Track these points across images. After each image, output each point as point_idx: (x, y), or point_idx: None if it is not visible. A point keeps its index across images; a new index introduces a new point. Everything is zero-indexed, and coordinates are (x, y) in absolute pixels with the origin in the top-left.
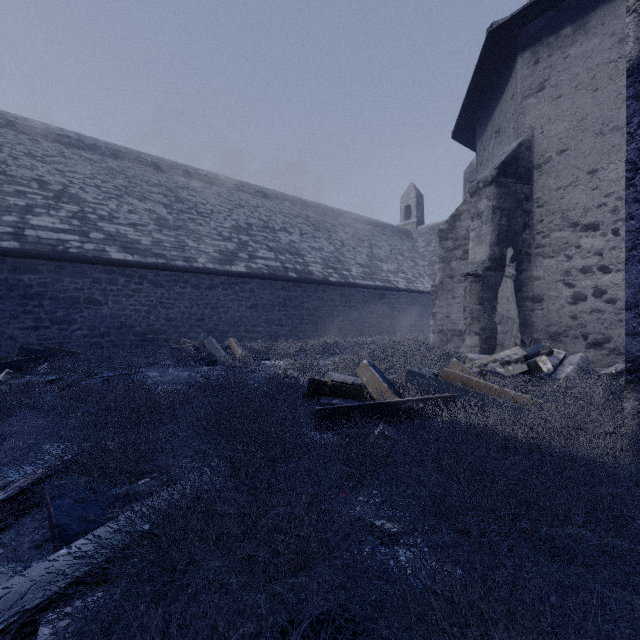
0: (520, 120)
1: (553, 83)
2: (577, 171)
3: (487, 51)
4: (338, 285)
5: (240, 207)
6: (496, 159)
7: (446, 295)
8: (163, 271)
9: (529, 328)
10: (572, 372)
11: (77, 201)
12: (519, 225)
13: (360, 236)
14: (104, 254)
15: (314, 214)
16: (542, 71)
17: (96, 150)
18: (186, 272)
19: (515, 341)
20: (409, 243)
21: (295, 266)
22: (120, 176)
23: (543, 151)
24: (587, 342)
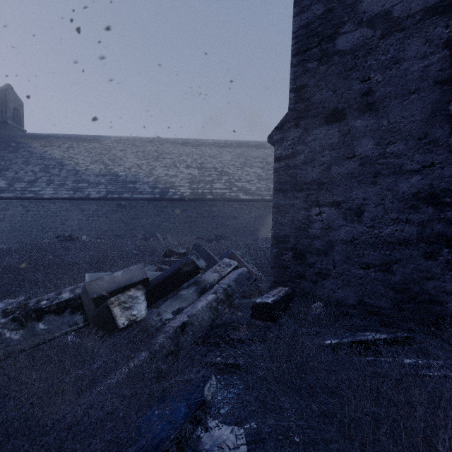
0: None
1: None
2: None
3: None
4: None
5: None
6: None
7: None
8: (260, 202)
9: None
10: None
11: (227, 174)
12: None
13: None
14: (238, 197)
15: None
16: None
17: (231, 146)
18: (270, 201)
19: None
20: None
21: None
22: (241, 157)
23: None
24: None
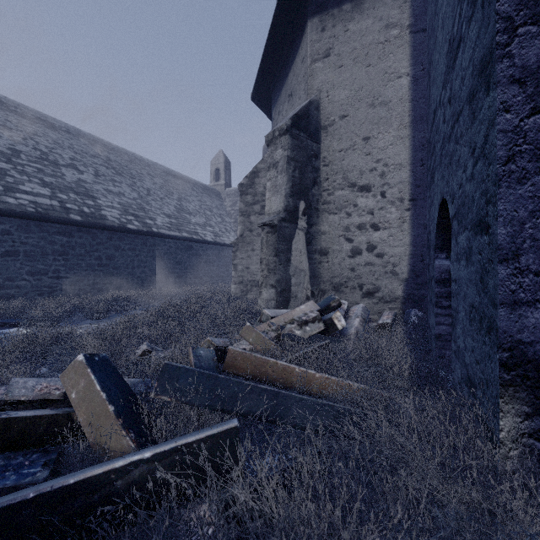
0: (310, 81)
1: (336, 52)
2: (355, 136)
3: (282, 7)
4: (139, 233)
5: (4, 128)
6: (290, 114)
7: (246, 247)
8: None
9: (317, 279)
10: (359, 325)
11: None
12: (310, 180)
13: (169, 188)
14: None
15: (117, 158)
16: (328, 39)
17: None
18: None
19: (306, 292)
20: (218, 201)
21: (81, 208)
22: None
23: (329, 114)
24: (362, 292)
